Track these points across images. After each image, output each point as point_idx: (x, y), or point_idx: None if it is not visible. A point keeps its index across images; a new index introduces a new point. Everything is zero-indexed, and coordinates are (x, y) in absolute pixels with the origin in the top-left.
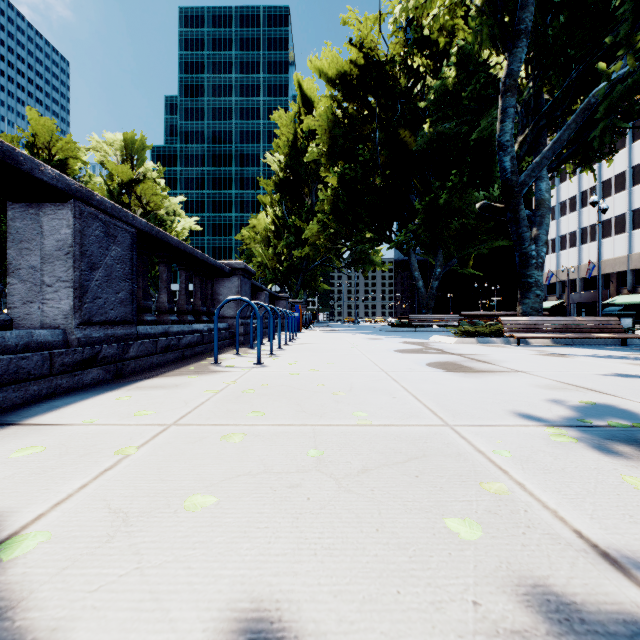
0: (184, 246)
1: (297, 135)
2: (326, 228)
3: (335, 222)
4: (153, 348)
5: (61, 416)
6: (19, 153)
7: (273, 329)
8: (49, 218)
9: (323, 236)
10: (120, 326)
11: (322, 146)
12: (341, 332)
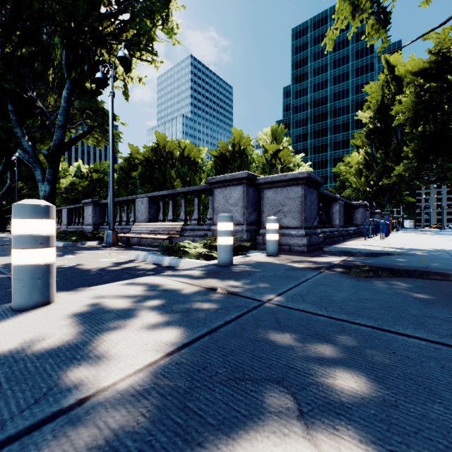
0: (350, 202)
1: (384, 96)
2: (410, 167)
3: (417, 162)
4: (347, 234)
5: (350, 242)
6: (336, 196)
7: (376, 230)
8: (333, 205)
9: (407, 172)
10: (342, 228)
11: (406, 112)
12: (422, 234)
